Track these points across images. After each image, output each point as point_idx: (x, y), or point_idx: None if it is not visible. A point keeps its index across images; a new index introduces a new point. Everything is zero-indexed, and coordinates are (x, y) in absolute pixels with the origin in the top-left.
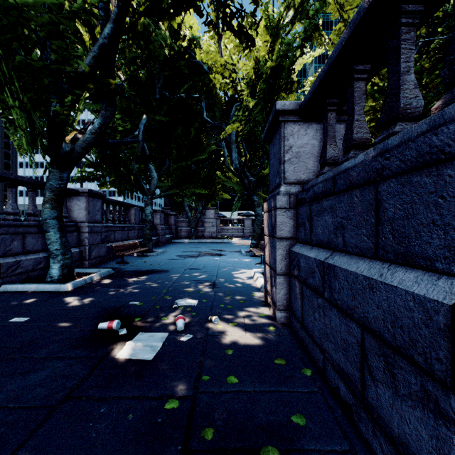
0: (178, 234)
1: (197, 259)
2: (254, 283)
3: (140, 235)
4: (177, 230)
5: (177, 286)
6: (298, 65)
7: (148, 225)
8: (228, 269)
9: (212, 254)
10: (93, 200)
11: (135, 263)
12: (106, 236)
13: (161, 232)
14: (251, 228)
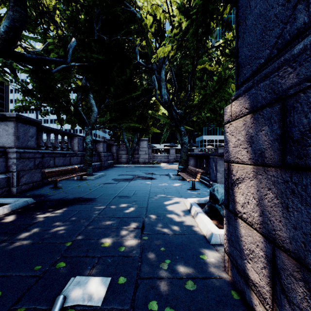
0: (119, 160)
1: (130, 184)
2: (194, 223)
3: (83, 161)
4: (118, 157)
5: (92, 230)
6: None
7: (88, 152)
8: (160, 197)
9: (144, 178)
10: (24, 125)
11: (68, 188)
12: (41, 162)
13: (103, 158)
14: (175, 155)
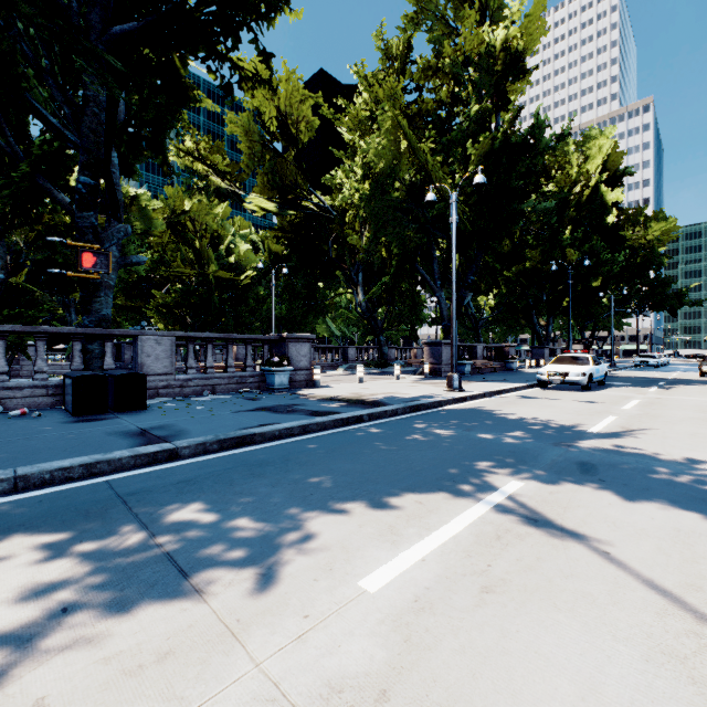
0: None
1: None
2: None
3: None
4: None
5: None
6: None
7: None
8: None
9: None
10: None
11: None
12: None
13: None
14: None
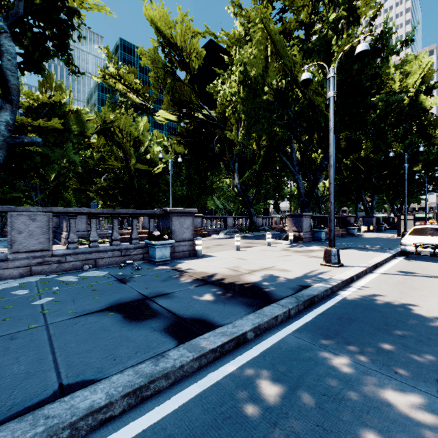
0: None
1: None
2: None
3: None
4: None
5: None
6: None
7: None
8: None
9: None
10: None
11: None
12: None
13: None
14: None
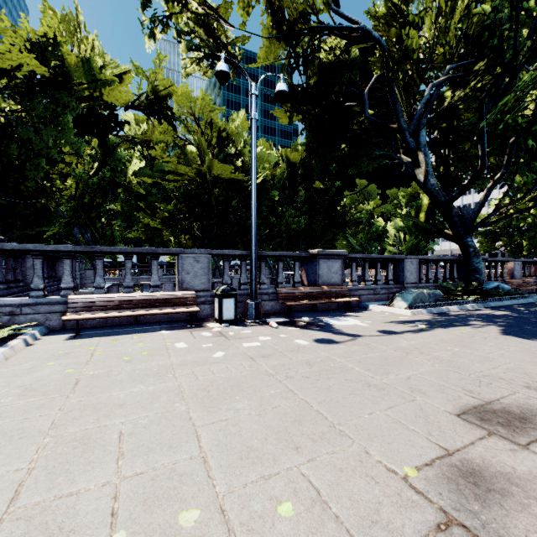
0: None
1: None
2: None
3: None
4: None
5: None
6: (131, 169)
7: None
8: None
9: None
10: None
11: None
12: None
13: None
14: None
